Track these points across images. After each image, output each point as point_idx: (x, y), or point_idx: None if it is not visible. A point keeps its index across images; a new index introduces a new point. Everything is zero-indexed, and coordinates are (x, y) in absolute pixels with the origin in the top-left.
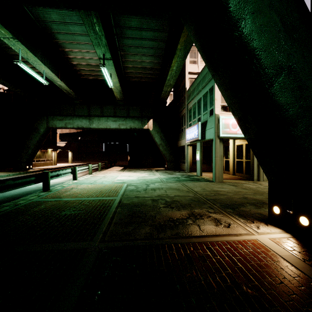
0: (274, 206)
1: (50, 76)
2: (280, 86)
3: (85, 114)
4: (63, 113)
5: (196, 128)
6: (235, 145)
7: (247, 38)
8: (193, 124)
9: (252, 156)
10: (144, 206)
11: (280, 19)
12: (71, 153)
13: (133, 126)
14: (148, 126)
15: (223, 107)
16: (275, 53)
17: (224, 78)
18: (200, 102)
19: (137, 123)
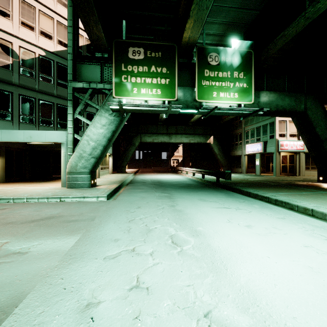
0: (320, 177)
1: None
2: (325, 144)
3: (164, 132)
4: (149, 131)
5: (259, 145)
6: (281, 155)
7: (317, 132)
8: (251, 141)
9: (295, 162)
10: (267, 181)
11: (325, 127)
12: None
13: (199, 141)
14: (210, 140)
15: (279, 134)
16: (324, 136)
17: (306, 138)
18: (259, 128)
19: (202, 138)
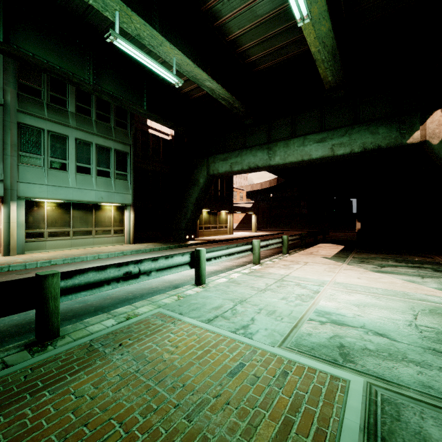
0: None
1: (190, 72)
2: None
3: (261, 141)
4: (229, 148)
5: None
6: None
7: None
8: None
9: None
10: None
11: None
12: (255, 217)
13: (371, 143)
14: (424, 132)
15: None
16: None
17: None
18: None
19: (385, 132)
